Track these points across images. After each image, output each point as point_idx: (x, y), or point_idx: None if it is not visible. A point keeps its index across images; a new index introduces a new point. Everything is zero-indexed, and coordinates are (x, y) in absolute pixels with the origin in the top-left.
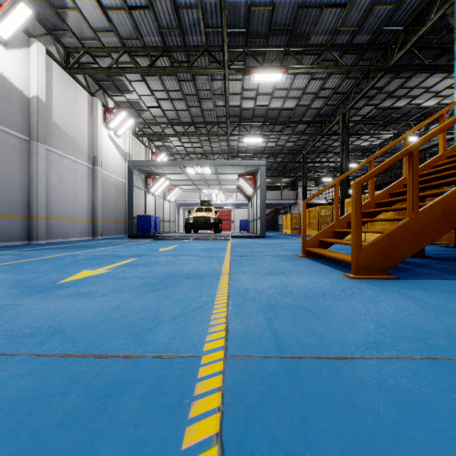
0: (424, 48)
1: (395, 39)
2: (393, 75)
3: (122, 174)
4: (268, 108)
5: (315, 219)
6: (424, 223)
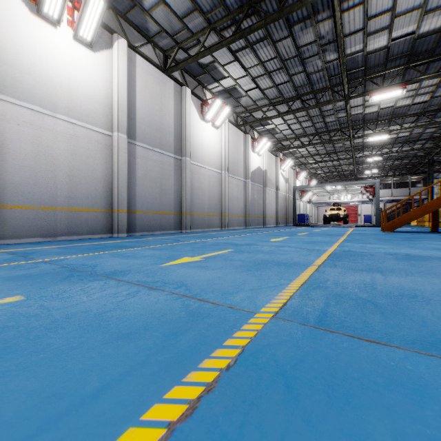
0: None
1: None
2: None
3: (284, 191)
4: (385, 139)
5: None
6: (403, 220)
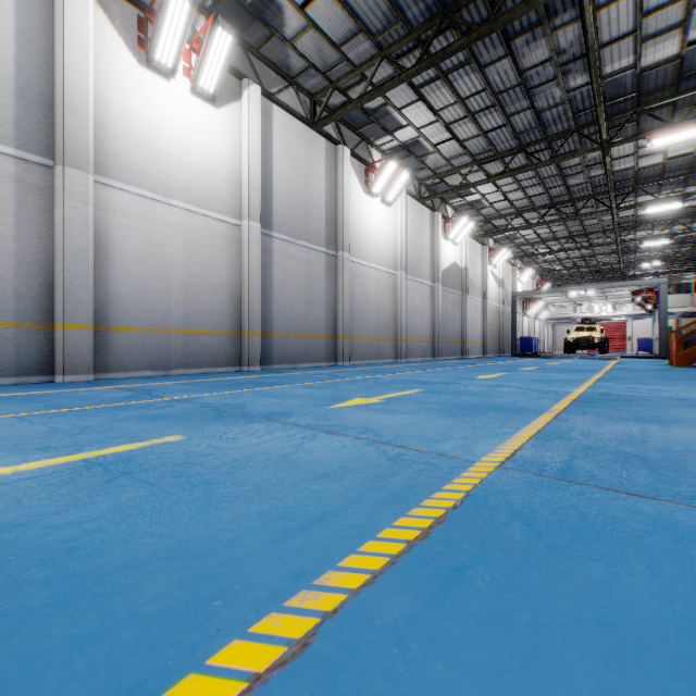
0: None
1: None
2: None
3: (497, 300)
4: (676, 209)
5: None
6: None
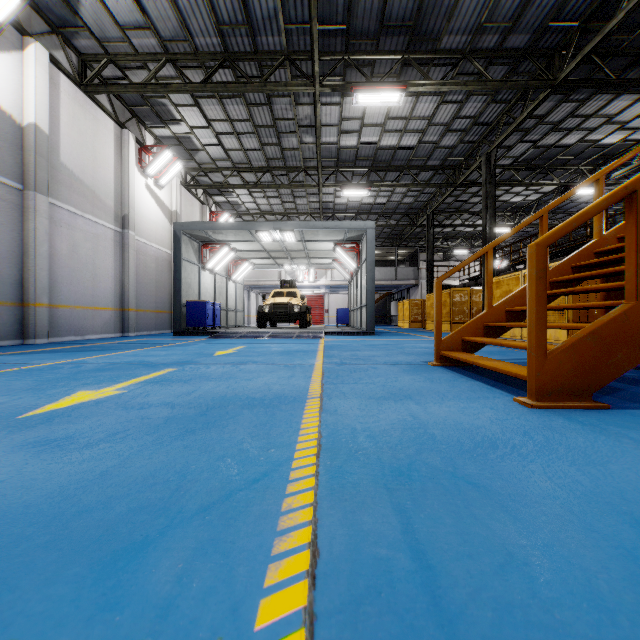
0: (608, 55)
1: (566, 41)
2: (561, 97)
3: (166, 242)
4: (377, 147)
5: (446, 307)
6: None
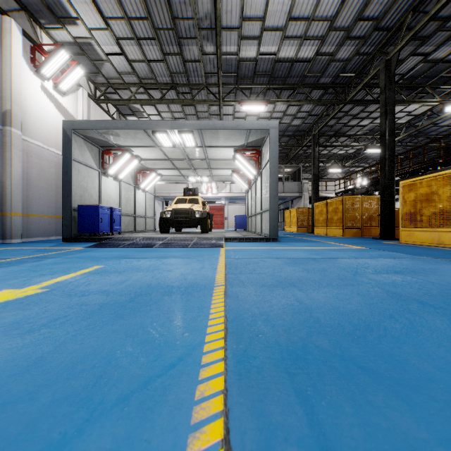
0: None
1: None
2: None
3: None
4: (276, 59)
5: (338, 213)
6: None
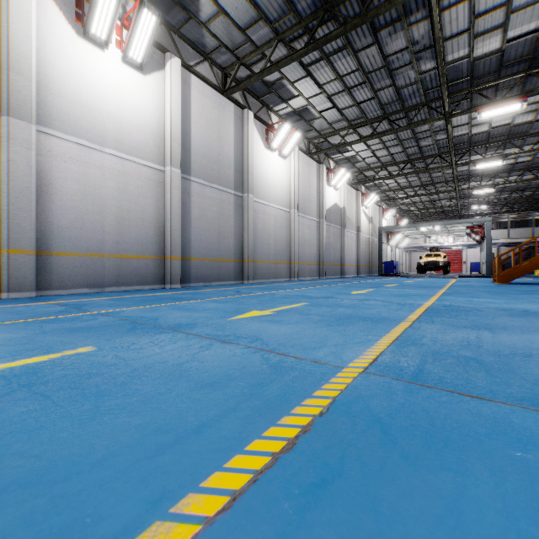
0: None
1: None
2: None
3: (367, 232)
4: (498, 166)
5: None
6: (522, 268)
